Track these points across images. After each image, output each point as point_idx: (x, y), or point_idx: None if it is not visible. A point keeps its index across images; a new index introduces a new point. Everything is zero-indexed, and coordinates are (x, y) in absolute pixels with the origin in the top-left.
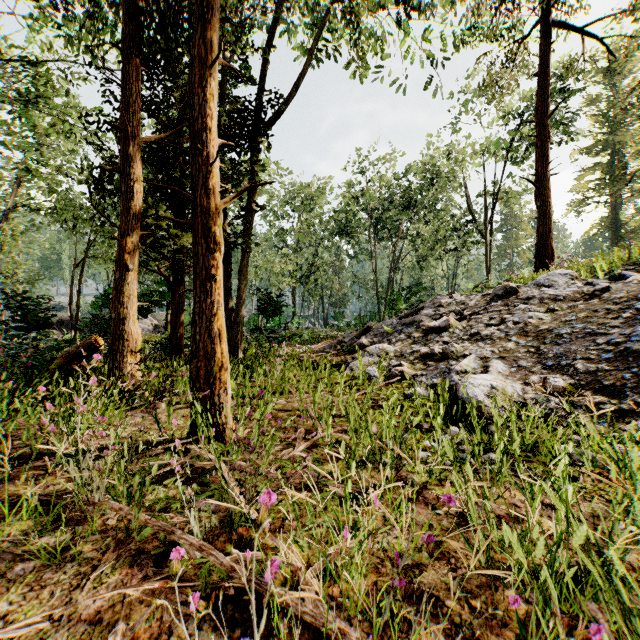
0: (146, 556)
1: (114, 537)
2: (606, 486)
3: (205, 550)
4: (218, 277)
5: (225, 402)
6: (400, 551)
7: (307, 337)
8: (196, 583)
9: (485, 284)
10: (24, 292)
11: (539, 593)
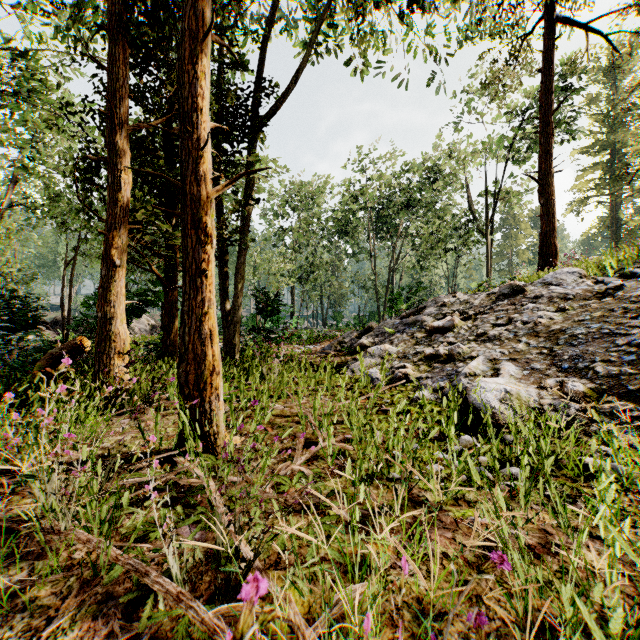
0: (114, 603)
1: (79, 576)
2: None
3: (183, 600)
4: (209, 272)
5: (217, 409)
6: (418, 594)
7: (306, 337)
8: None
9: (489, 283)
10: (13, 291)
11: None
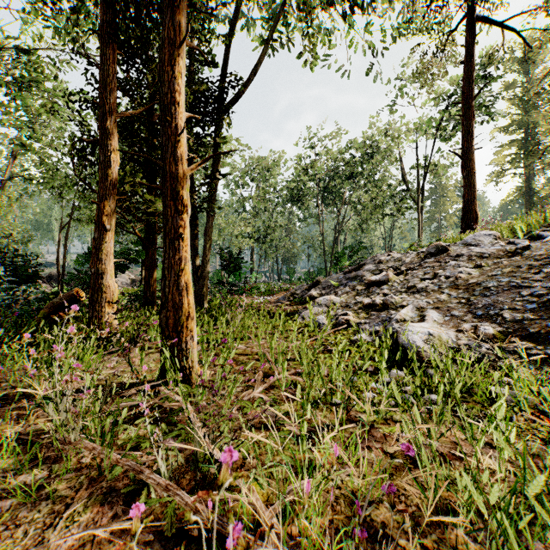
0: (116, 494)
1: (87, 475)
2: (538, 425)
3: (171, 490)
4: (185, 236)
5: (191, 348)
6: (353, 488)
7: (264, 290)
8: (162, 522)
9: (419, 243)
10: (17, 250)
11: (486, 531)
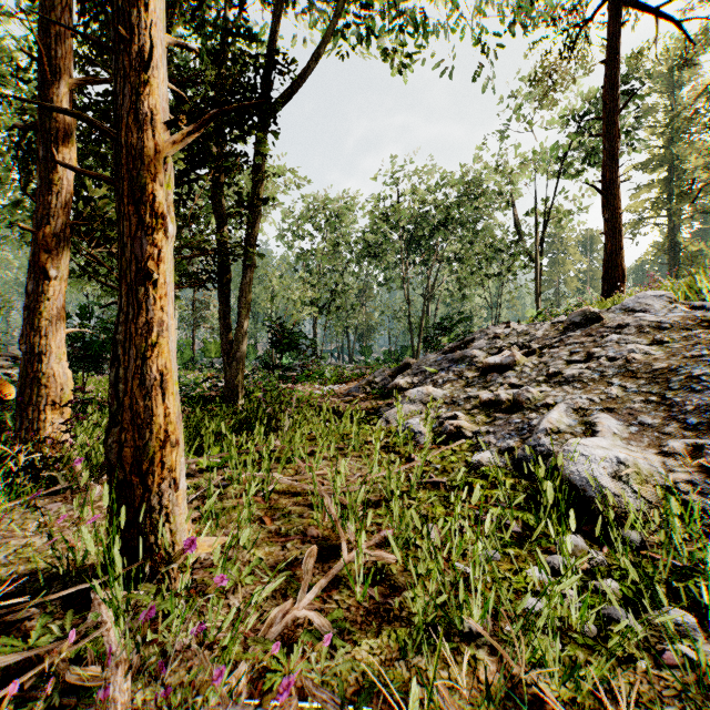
0: None
1: None
2: None
3: None
4: (160, 277)
5: (171, 505)
6: None
7: (329, 375)
8: None
9: (551, 310)
10: None
11: None
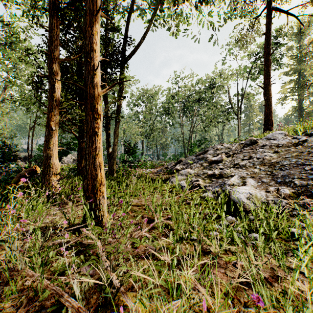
0: (45, 311)
1: (27, 295)
2: None
3: (81, 312)
4: (99, 133)
5: (103, 203)
6: (207, 305)
7: (149, 165)
8: None
9: (239, 138)
10: (3, 142)
11: None
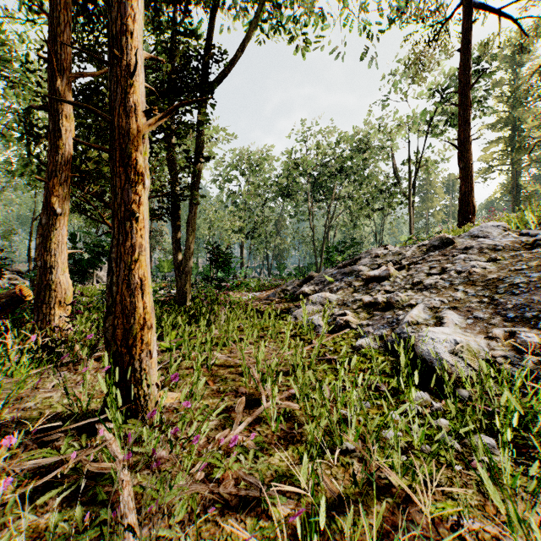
0: None
1: None
2: None
3: None
4: (140, 215)
5: (148, 368)
6: None
7: (253, 285)
8: None
9: (418, 236)
10: None
11: None
